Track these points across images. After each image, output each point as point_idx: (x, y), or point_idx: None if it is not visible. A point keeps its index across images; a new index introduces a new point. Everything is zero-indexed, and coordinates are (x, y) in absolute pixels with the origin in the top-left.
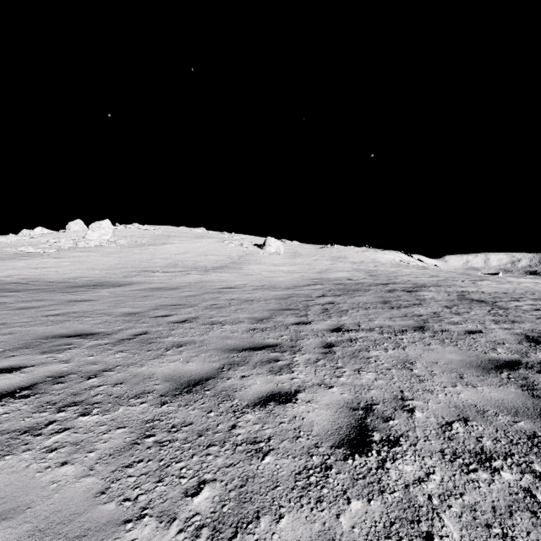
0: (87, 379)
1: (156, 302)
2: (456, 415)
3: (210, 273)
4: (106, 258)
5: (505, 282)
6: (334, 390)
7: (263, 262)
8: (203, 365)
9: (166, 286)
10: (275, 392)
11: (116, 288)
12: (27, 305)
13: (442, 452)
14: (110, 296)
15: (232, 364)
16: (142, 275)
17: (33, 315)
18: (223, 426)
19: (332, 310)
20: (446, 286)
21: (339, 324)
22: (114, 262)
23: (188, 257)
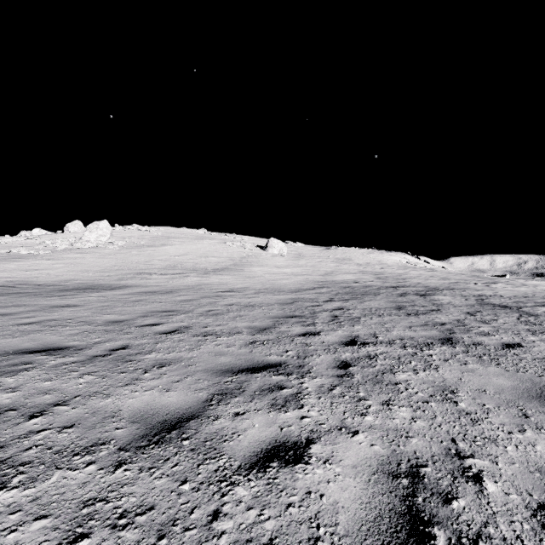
0: (28, 418)
1: (147, 307)
2: None
3: (210, 275)
4: (102, 259)
5: (520, 285)
6: (360, 438)
7: (265, 264)
8: (186, 395)
9: (162, 290)
10: (279, 443)
11: (107, 292)
12: (3, 311)
13: None
14: (98, 300)
15: (224, 394)
16: (138, 277)
17: (4, 324)
18: (200, 513)
19: (342, 317)
20: (460, 289)
21: (352, 335)
22: (110, 264)
23: (187, 259)
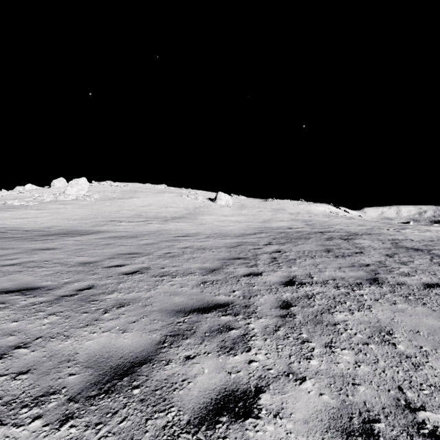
0: None
1: (115, 250)
2: None
3: (169, 222)
4: (80, 209)
5: (424, 231)
6: (308, 385)
7: (215, 213)
8: (140, 337)
9: (128, 235)
10: (228, 391)
11: (83, 236)
12: None
13: None
14: (74, 244)
15: (176, 335)
16: (109, 224)
17: None
18: None
19: (280, 259)
20: (376, 234)
21: (290, 275)
22: (87, 213)
23: (151, 209)
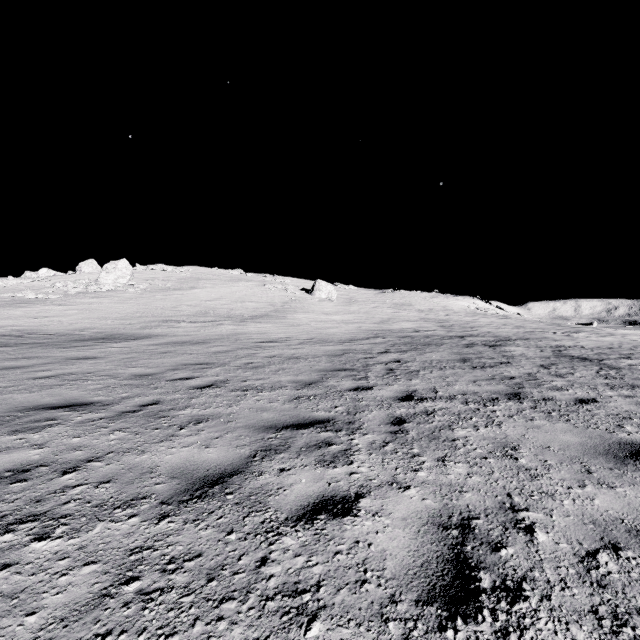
0: (61, 474)
1: (177, 360)
2: (598, 538)
3: (248, 323)
4: (121, 305)
5: (605, 335)
6: (411, 492)
7: (311, 310)
8: (227, 452)
9: (193, 340)
10: (326, 497)
11: (130, 342)
12: (14, 364)
13: (595, 613)
14: (121, 352)
15: (268, 450)
16: (164, 325)
17: (17, 378)
18: (248, 560)
19: (399, 371)
20: (536, 339)
21: (409, 389)
22: (131, 310)
23: (221, 304)
